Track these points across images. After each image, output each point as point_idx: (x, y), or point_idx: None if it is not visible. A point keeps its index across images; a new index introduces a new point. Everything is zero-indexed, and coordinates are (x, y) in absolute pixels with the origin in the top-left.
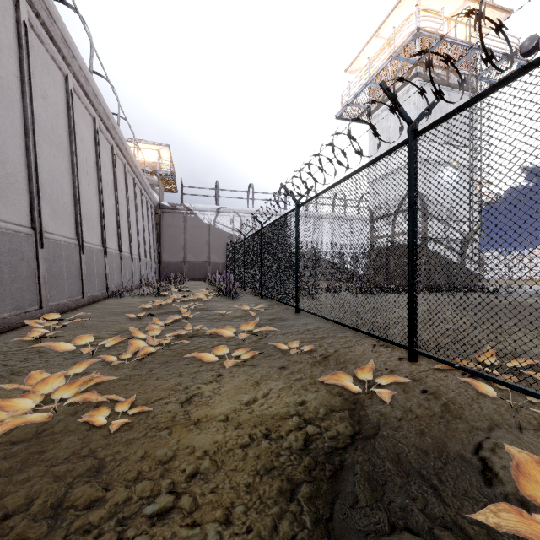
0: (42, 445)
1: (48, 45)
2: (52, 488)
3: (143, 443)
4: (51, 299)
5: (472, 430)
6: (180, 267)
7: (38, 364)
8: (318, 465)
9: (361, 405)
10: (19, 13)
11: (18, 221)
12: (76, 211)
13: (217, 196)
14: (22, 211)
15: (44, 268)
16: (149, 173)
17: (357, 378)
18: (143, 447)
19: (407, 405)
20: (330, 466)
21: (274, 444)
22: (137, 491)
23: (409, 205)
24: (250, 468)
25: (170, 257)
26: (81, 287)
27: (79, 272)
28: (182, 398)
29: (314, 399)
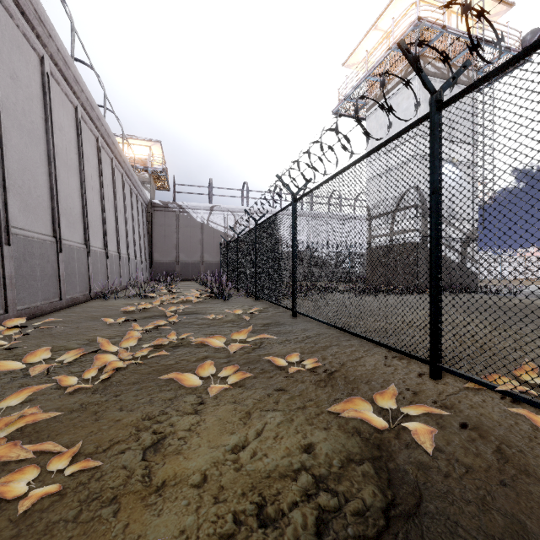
0: None
1: (19, 21)
2: None
3: (69, 535)
4: (20, 303)
5: None
6: (173, 266)
7: None
8: None
9: (387, 450)
10: None
11: None
12: (53, 205)
13: (210, 194)
14: None
15: (10, 268)
16: (140, 170)
17: (374, 405)
18: None
19: (448, 450)
20: None
21: (271, 531)
22: None
23: (432, 191)
24: None
25: (162, 257)
26: (58, 288)
27: (56, 272)
28: (146, 442)
29: (323, 441)
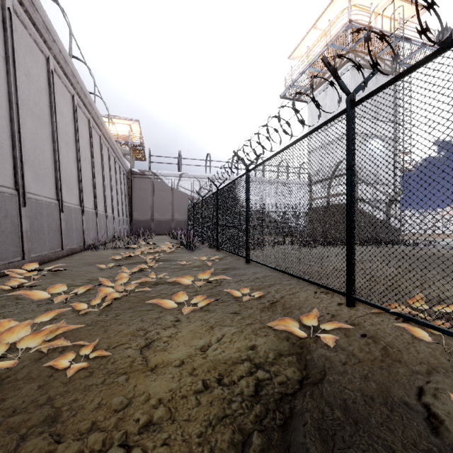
0: (3, 392)
1: (31, 31)
2: (4, 441)
3: (100, 390)
4: (33, 252)
5: (412, 374)
6: (149, 223)
7: (13, 311)
8: (269, 412)
9: (307, 349)
10: (4, 1)
11: (2, 183)
12: (56, 175)
13: (179, 163)
14: (6, 174)
15: (26, 224)
16: (122, 144)
17: (302, 323)
18: (100, 395)
19: (349, 349)
20: (280, 414)
21: (226, 390)
22: (89, 444)
23: (348, 167)
24: (202, 417)
25: (140, 215)
26: (60, 241)
27: (59, 227)
28: (142, 343)
29: (263, 344)
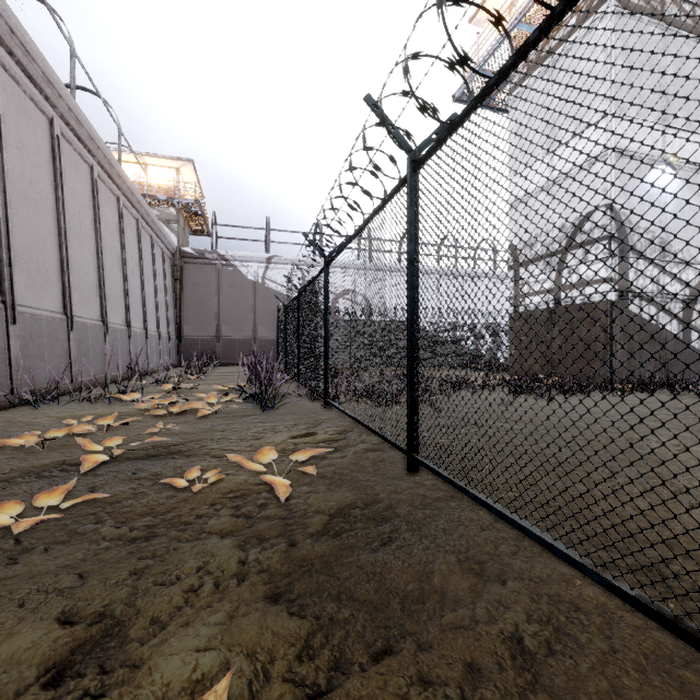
0: None
1: None
2: None
3: None
4: None
5: None
6: (211, 345)
7: None
8: None
9: None
10: None
11: None
12: None
13: (267, 239)
14: None
15: None
16: (163, 202)
17: None
18: None
19: None
20: None
21: None
22: None
23: None
24: None
25: (196, 331)
26: None
27: None
28: None
29: None
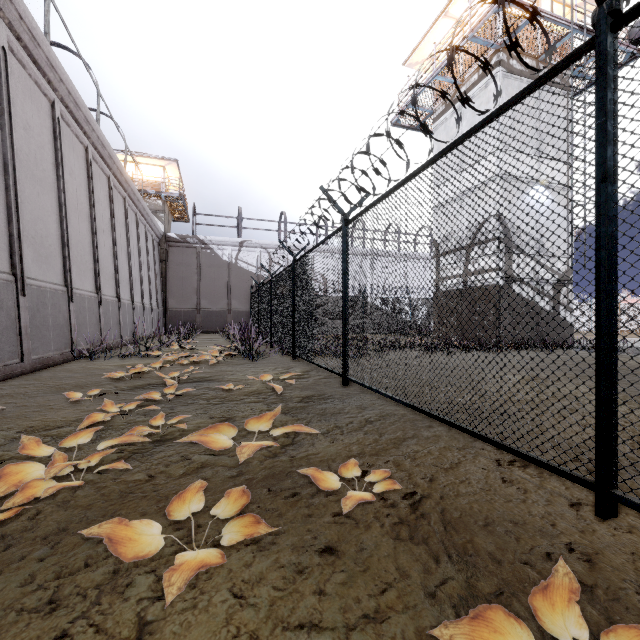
0: None
1: None
2: None
3: None
4: None
5: None
6: (192, 316)
7: None
8: None
9: None
10: None
11: None
12: (11, 230)
13: (239, 226)
14: None
15: None
16: (151, 195)
17: (524, 604)
18: None
19: None
20: None
21: None
22: None
23: (601, 178)
24: None
25: (179, 304)
26: (19, 345)
27: (16, 322)
28: None
29: None
